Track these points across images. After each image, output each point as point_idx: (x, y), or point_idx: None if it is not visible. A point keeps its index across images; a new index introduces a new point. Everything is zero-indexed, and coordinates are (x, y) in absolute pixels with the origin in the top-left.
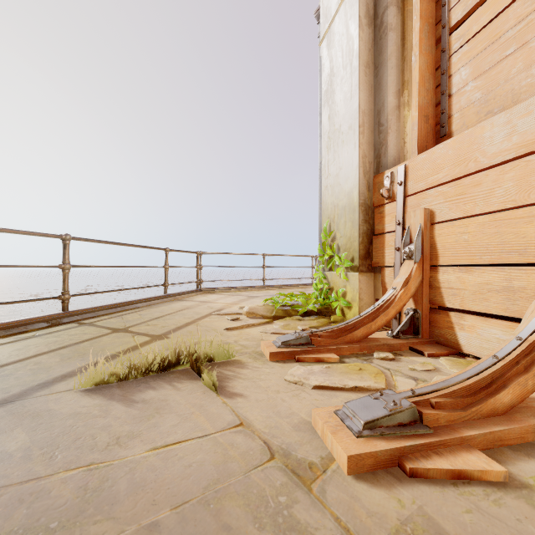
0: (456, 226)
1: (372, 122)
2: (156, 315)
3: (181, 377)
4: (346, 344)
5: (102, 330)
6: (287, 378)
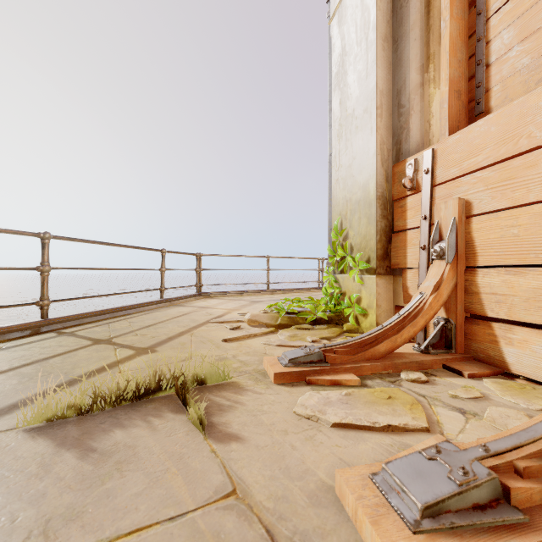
0: (501, 219)
1: (391, 104)
2: (148, 323)
3: (162, 408)
4: (367, 362)
5: (81, 341)
6: (298, 410)
